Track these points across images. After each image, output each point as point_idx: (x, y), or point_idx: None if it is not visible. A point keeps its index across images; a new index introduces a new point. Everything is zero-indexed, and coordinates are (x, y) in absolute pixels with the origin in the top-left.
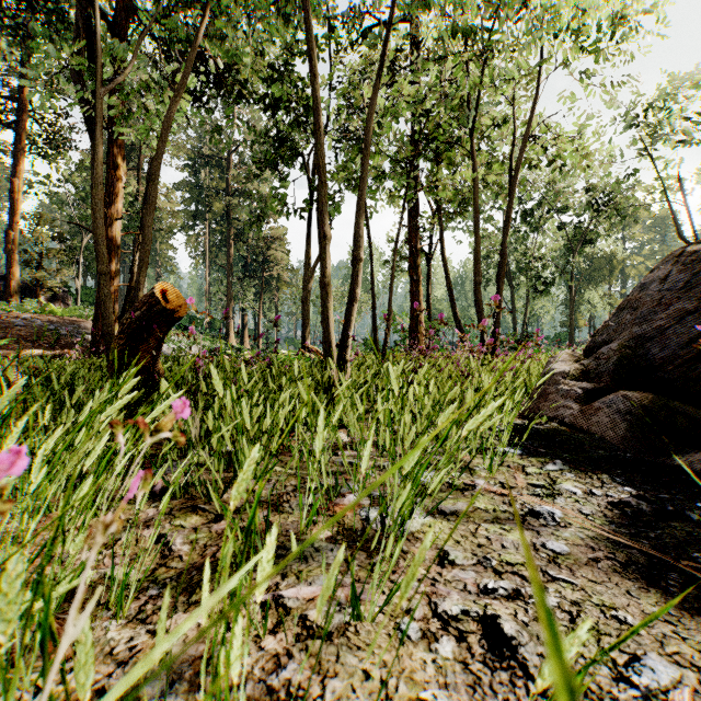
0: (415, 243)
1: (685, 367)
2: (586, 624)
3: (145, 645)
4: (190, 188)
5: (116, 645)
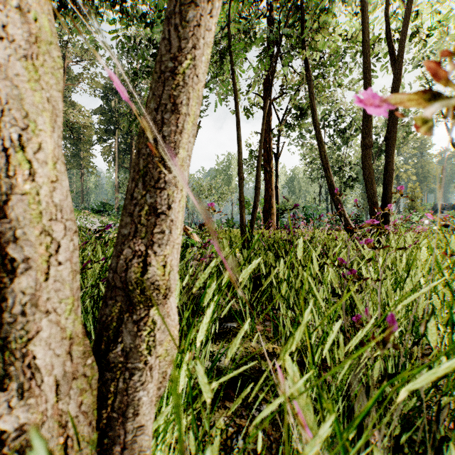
0: (268, 142)
1: None
2: None
3: None
4: (104, 113)
5: None
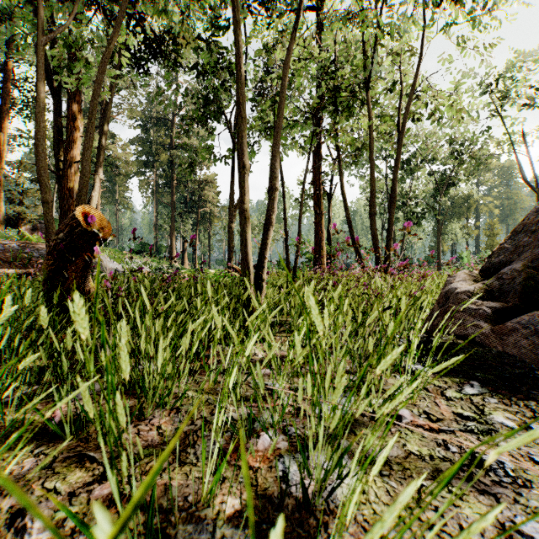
0: (318, 184)
1: None
2: None
3: None
4: (142, 143)
5: None
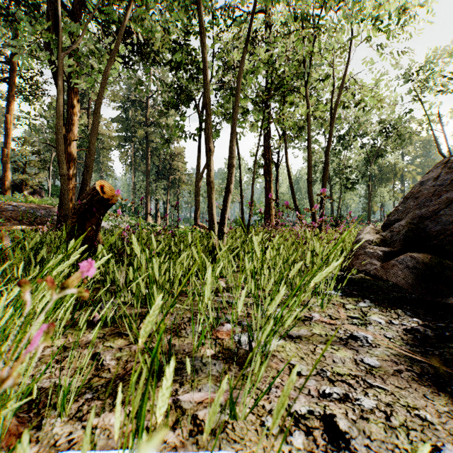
0: (268, 157)
1: (451, 237)
2: (425, 447)
3: (79, 438)
4: (122, 121)
5: (59, 438)
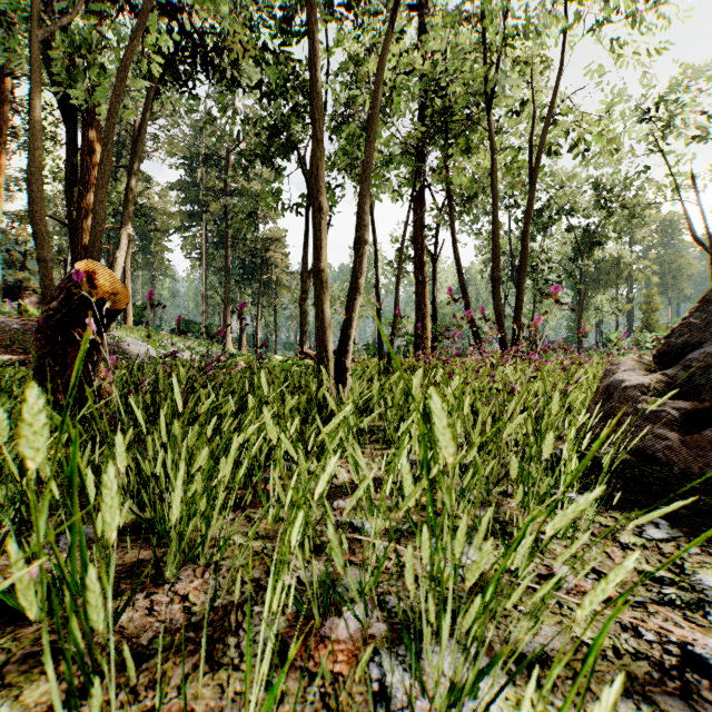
0: (421, 242)
1: None
2: None
3: None
4: (185, 188)
5: None
